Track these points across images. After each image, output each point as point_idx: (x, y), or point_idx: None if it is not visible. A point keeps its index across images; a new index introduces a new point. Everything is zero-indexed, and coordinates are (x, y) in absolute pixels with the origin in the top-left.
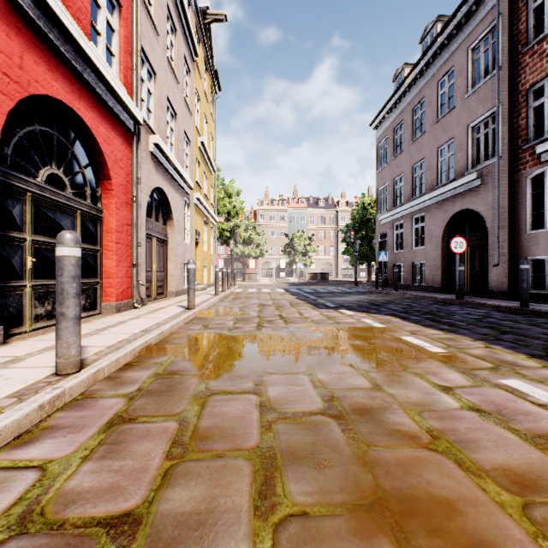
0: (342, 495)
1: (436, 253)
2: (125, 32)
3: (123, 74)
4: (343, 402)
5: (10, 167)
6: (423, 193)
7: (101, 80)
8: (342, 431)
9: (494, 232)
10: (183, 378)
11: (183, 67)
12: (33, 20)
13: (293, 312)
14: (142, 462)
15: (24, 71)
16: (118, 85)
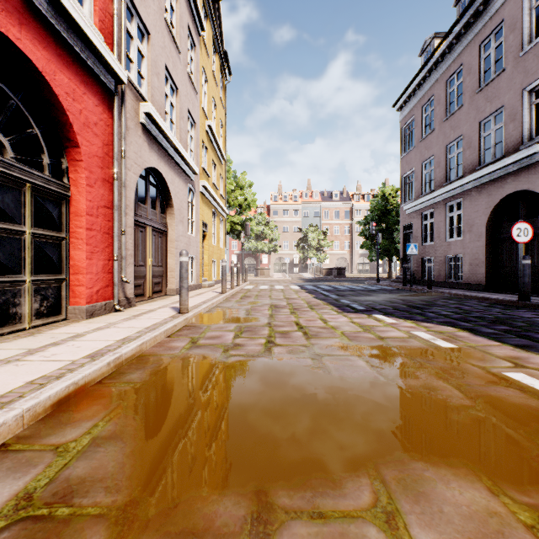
0: None
1: (478, 245)
2: None
3: (99, 17)
4: None
5: None
6: (460, 176)
7: (57, 9)
8: None
9: None
10: (72, 523)
11: (186, 38)
12: None
13: (313, 317)
14: None
15: None
16: (84, 20)
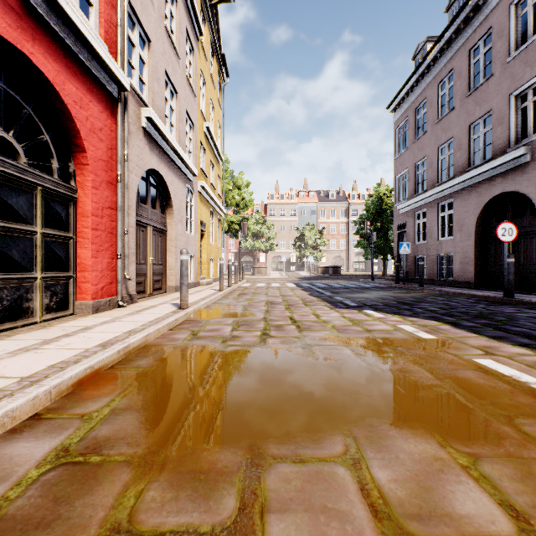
0: None
1: (468, 244)
2: None
3: (104, 28)
4: None
5: None
6: (451, 177)
7: (66, 24)
8: None
9: None
10: (104, 466)
11: (185, 42)
12: None
13: (307, 312)
14: None
15: None
16: (91, 33)
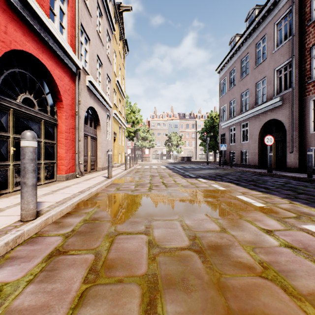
0: (203, 314)
1: (255, 145)
2: (71, 15)
3: (70, 39)
4: (202, 240)
5: (4, 95)
6: (247, 110)
7: (56, 42)
8: (202, 262)
9: (290, 132)
10: (101, 222)
11: (106, 36)
12: (13, 4)
13: (170, 180)
14: (67, 285)
15: (7, 35)
16: (66, 45)
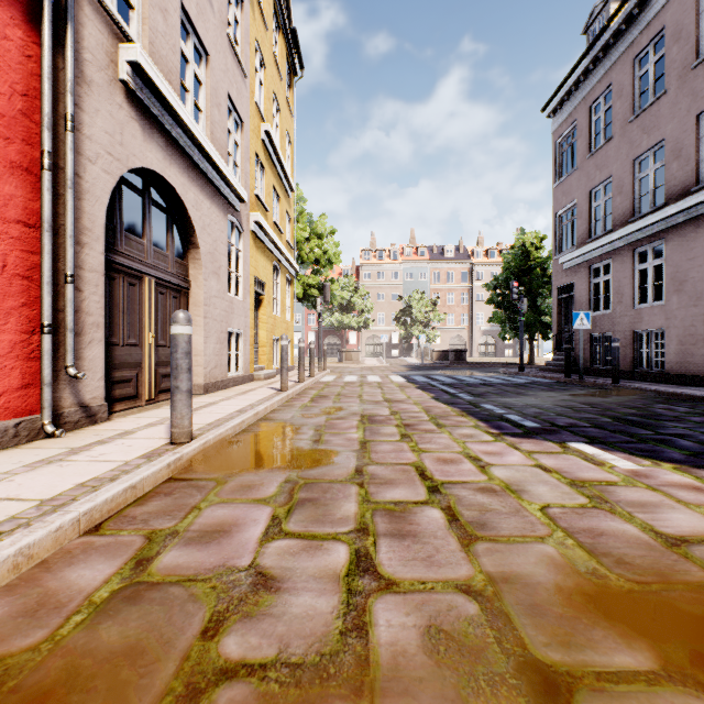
0: None
1: (694, 313)
2: None
3: None
4: None
5: None
6: (661, 205)
7: None
8: None
9: None
10: None
11: None
12: None
13: (451, 451)
14: None
15: None
16: None
